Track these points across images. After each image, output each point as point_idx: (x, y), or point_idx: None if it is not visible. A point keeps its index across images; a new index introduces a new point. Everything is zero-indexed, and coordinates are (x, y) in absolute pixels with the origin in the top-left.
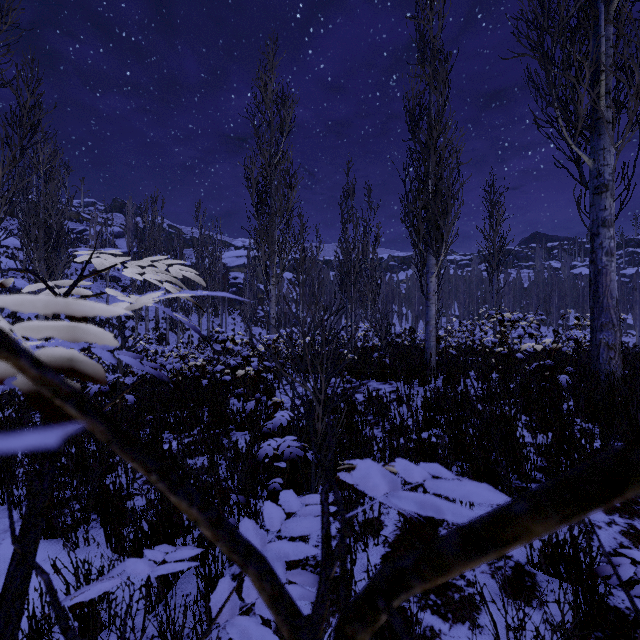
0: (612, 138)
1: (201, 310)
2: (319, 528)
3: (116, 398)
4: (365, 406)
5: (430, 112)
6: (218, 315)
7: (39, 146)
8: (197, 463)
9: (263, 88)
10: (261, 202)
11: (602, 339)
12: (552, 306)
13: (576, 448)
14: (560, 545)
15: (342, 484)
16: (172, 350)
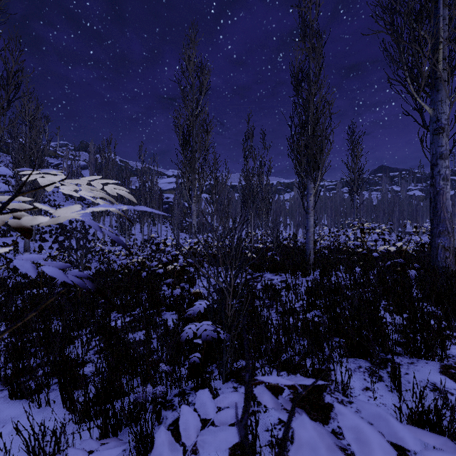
0: (448, 92)
1: (143, 221)
2: (235, 441)
3: (39, 308)
4: (262, 292)
5: (310, 75)
6: (155, 224)
7: (25, 102)
8: (136, 337)
9: (187, 60)
10: (186, 143)
11: (440, 243)
12: (394, 218)
13: (429, 329)
14: (425, 412)
15: None
16: (121, 250)
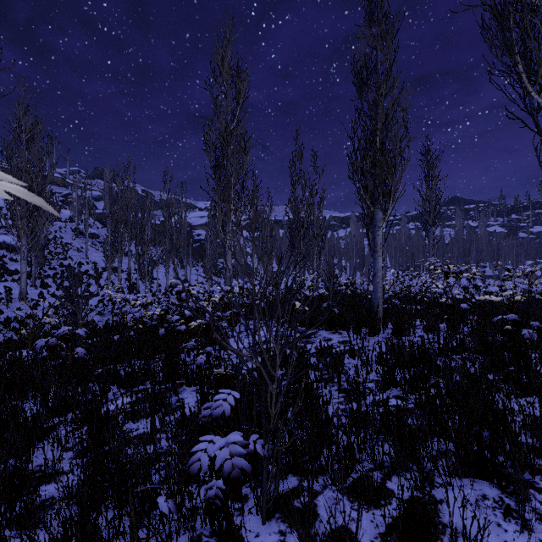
0: None
1: (167, 262)
2: None
3: None
4: (317, 359)
5: (379, 70)
6: (183, 267)
7: (21, 116)
8: (139, 428)
9: (220, 62)
10: (219, 165)
11: None
12: (471, 259)
13: None
14: None
15: (302, 487)
16: (137, 299)
